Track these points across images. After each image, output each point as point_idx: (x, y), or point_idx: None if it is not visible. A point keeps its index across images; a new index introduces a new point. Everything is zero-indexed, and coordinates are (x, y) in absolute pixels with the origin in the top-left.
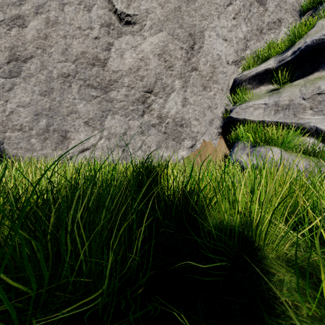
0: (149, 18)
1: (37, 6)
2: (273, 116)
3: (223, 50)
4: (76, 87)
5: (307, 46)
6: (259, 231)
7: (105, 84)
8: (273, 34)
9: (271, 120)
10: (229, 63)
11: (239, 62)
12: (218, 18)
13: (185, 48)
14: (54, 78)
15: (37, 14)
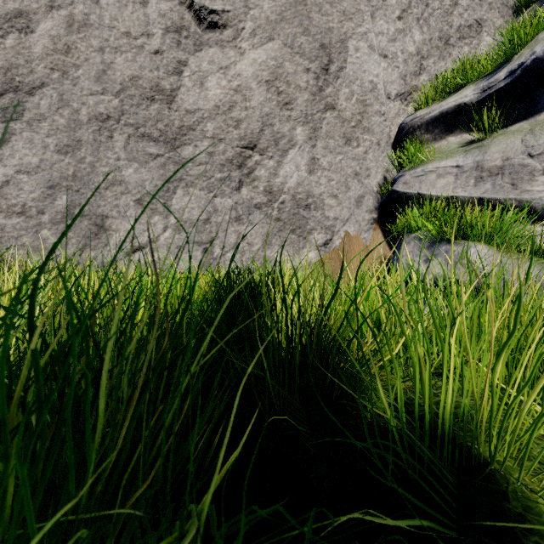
0: (249, 16)
1: None
2: (474, 188)
3: (381, 73)
4: (121, 139)
5: (537, 60)
6: (486, 422)
7: (172, 133)
8: (469, 46)
9: (469, 195)
10: (391, 97)
11: (409, 96)
12: (372, 17)
13: (313, 70)
14: (82, 123)
15: (52, 9)
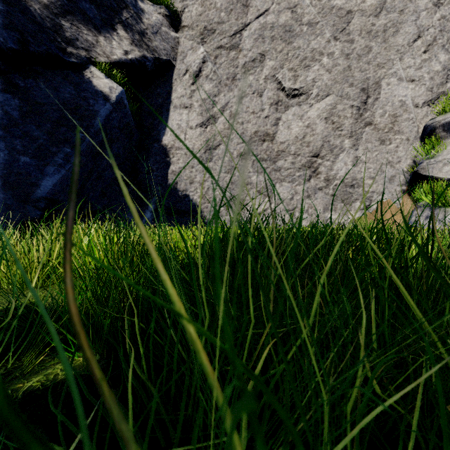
0: (315, 86)
1: (224, 106)
2: None
3: (408, 93)
4: (250, 162)
5: None
6: None
7: (273, 155)
8: None
9: None
10: (419, 105)
11: (436, 100)
12: (400, 60)
13: (355, 105)
14: (234, 158)
15: (224, 111)
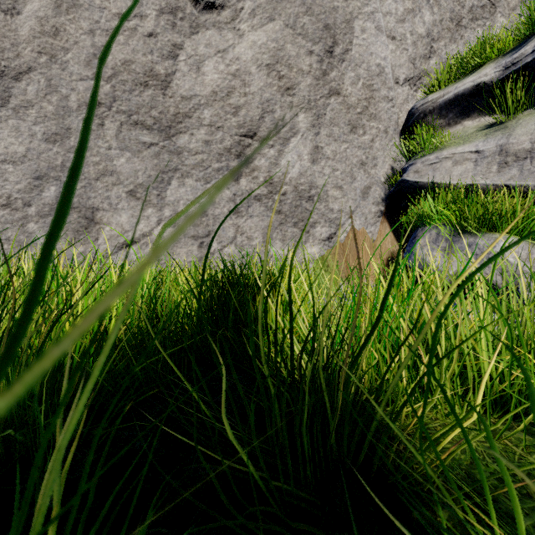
0: None
1: None
2: (497, 175)
3: (389, 56)
4: (113, 127)
5: None
6: None
7: (167, 120)
8: (482, 28)
9: (492, 182)
10: (400, 81)
11: (418, 81)
12: None
13: (316, 52)
14: (71, 110)
15: None
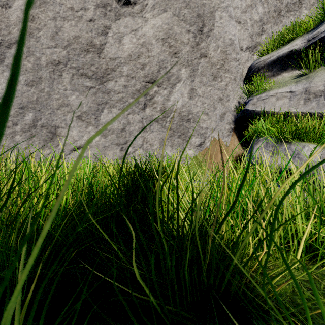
0: None
1: None
2: (303, 106)
3: (236, 33)
4: (68, 77)
5: None
6: None
7: (101, 73)
8: (293, 16)
9: (300, 110)
10: (243, 49)
11: (254, 49)
12: None
13: (192, 31)
14: (42, 66)
15: None
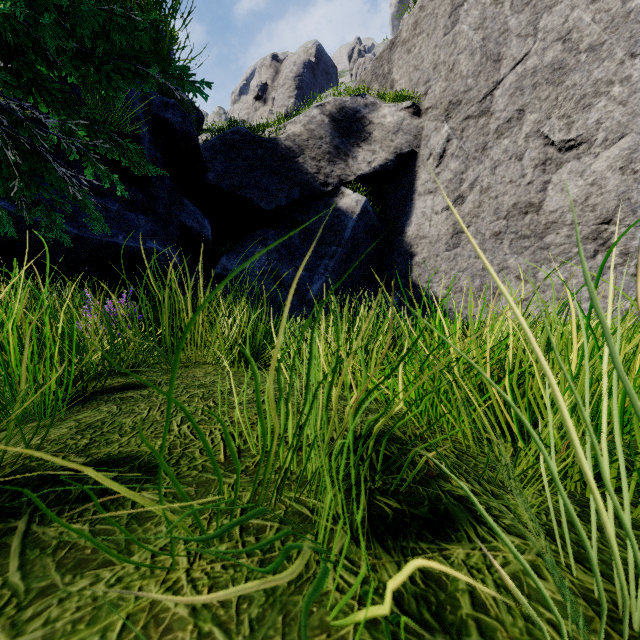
0: (601, 129)
1: (472, 182)
2: None
3: None
4: (507, 242)
5: None
6: None
7: (540, 229)
8: None
9: None
10: None
11: None
12: None
13: None
14: (486, 240)
15: (473, 188)
